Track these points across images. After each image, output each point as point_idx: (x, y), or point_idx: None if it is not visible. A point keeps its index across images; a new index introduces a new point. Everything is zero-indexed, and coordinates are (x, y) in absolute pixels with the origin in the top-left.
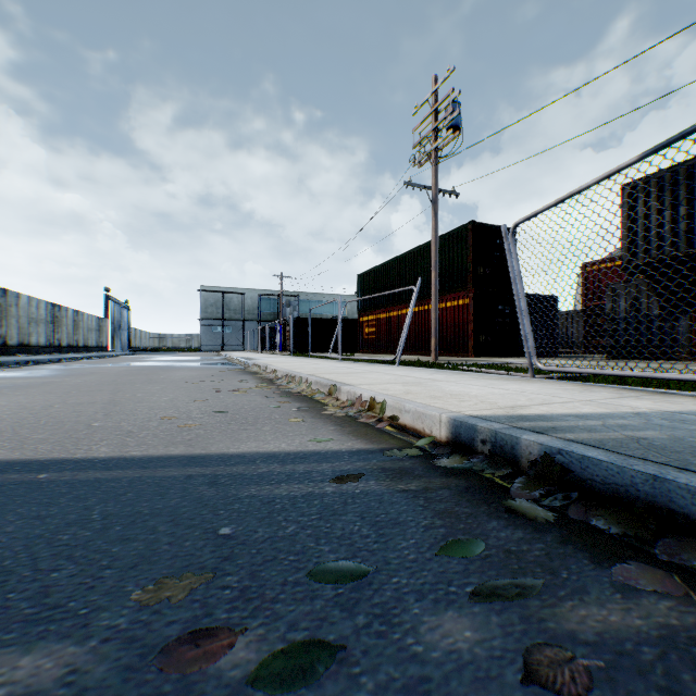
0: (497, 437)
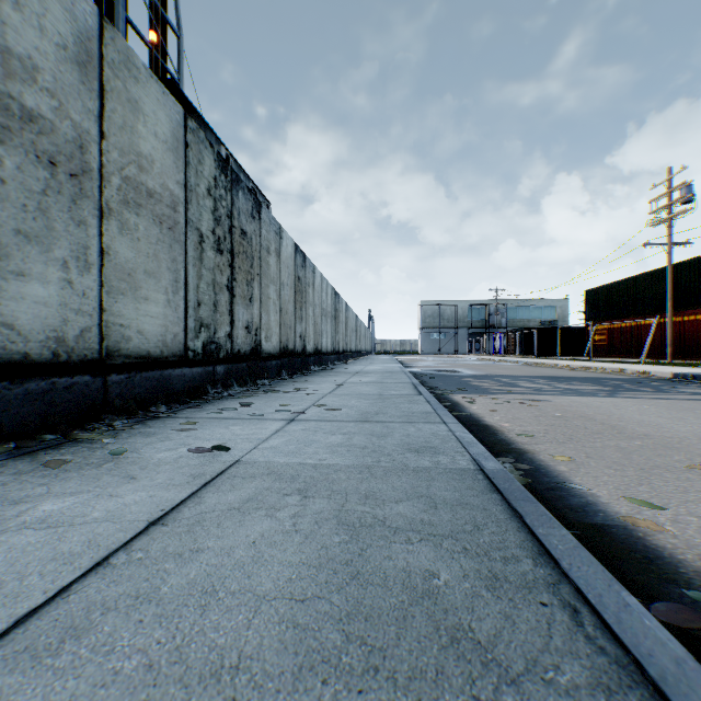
0: (682, 375)
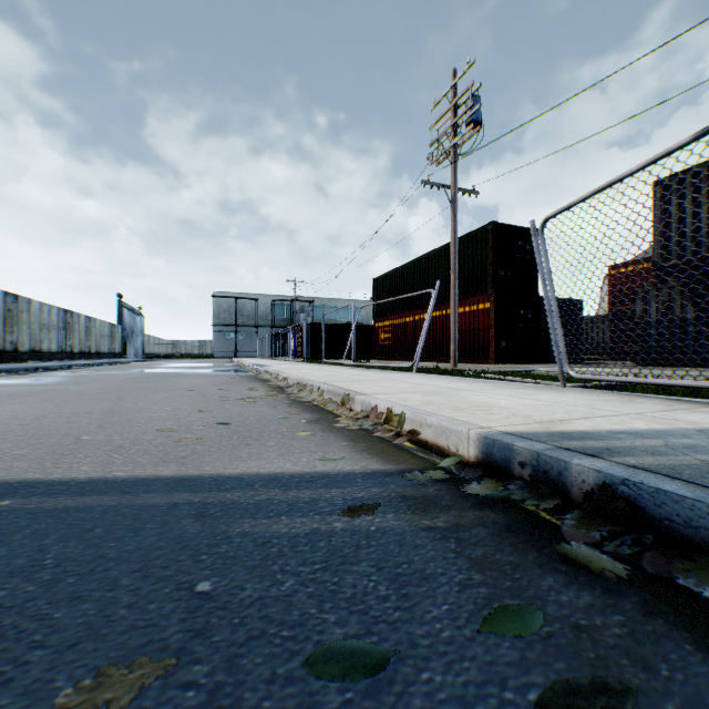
0: (539, 460)
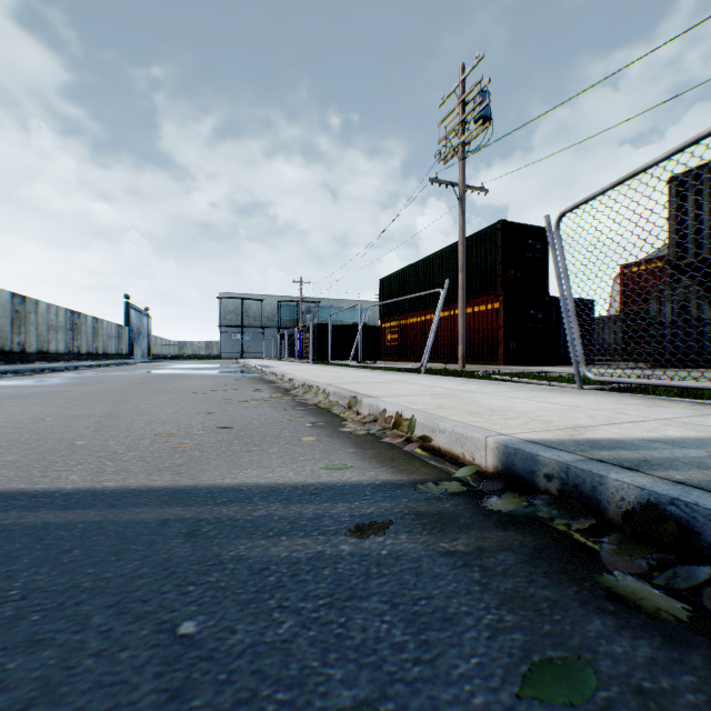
0: (569, 473)
